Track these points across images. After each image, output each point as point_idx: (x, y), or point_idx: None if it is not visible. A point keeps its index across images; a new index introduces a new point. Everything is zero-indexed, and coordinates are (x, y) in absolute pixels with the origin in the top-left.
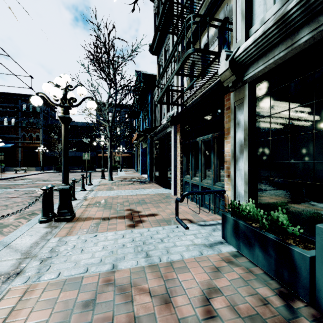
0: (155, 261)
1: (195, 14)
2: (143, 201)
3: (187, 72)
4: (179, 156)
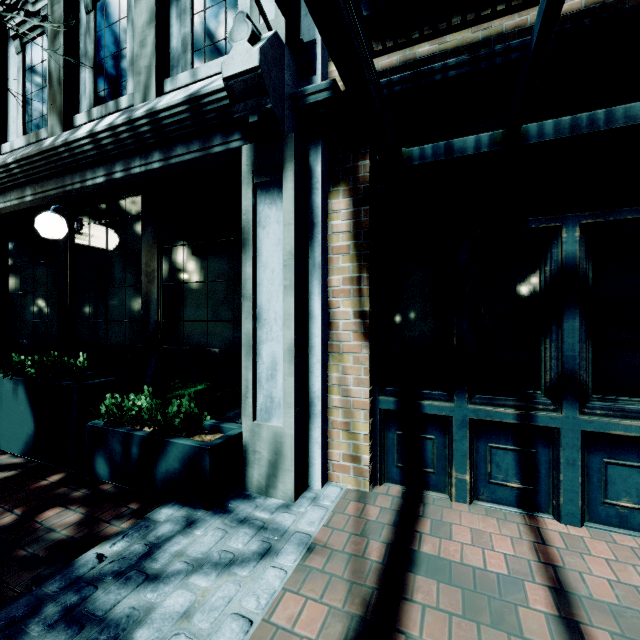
0: None
1: None
2: None
3: None
4: None
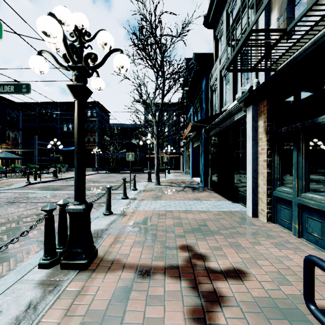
0: None
1: None
2: (204, 227)
3: (281, 11)
4: (265, 153)
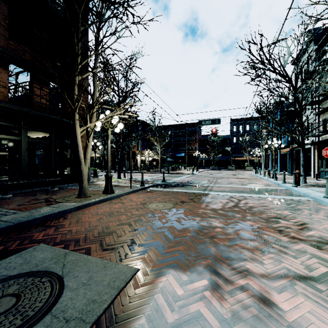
0: (312, 182)
1: (324, 120)
2: None
3: (322, 122)
4: (317, 160)
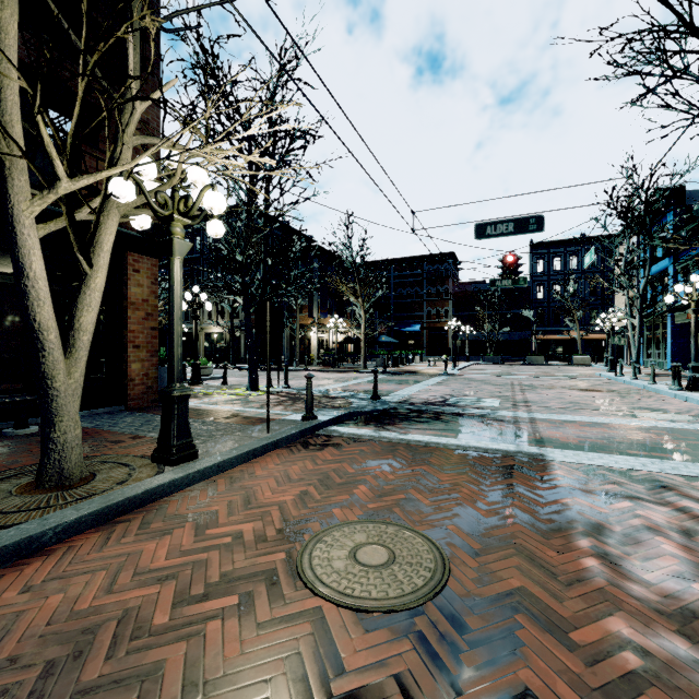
0: None
1: None
2: None
3: None
4: None
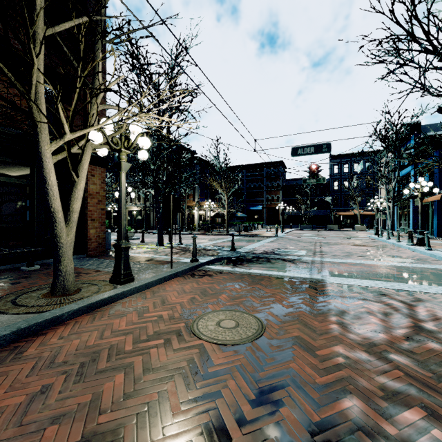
0: None
1: None
2: None
3: None
4: None
